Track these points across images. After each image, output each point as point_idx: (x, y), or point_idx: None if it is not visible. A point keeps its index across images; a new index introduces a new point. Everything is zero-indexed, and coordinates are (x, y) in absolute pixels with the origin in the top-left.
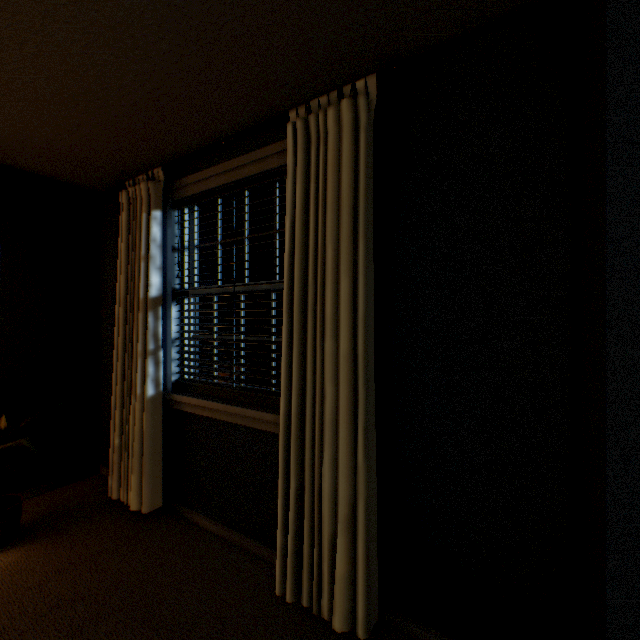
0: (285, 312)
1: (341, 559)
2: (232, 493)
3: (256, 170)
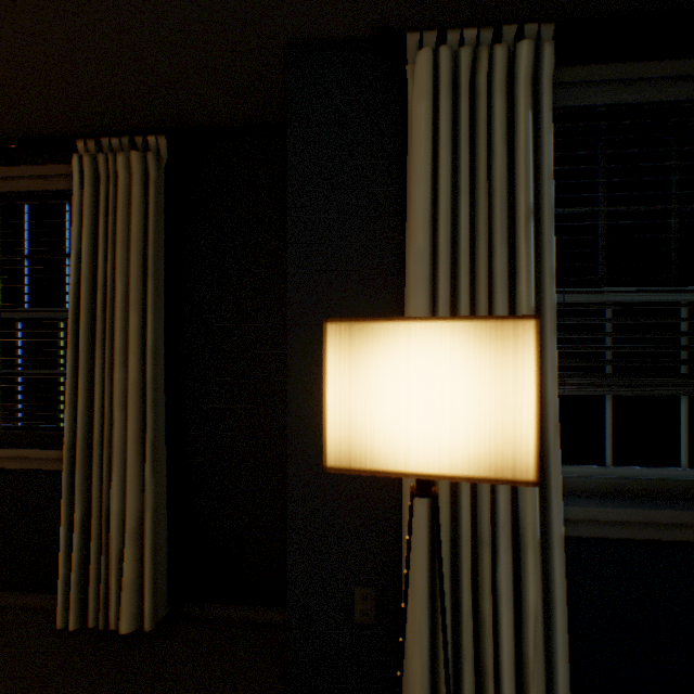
0: (70, 343)
1: (129, 567)
2: (3, 550)
3: (38, 186)
